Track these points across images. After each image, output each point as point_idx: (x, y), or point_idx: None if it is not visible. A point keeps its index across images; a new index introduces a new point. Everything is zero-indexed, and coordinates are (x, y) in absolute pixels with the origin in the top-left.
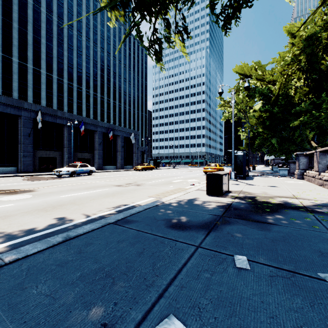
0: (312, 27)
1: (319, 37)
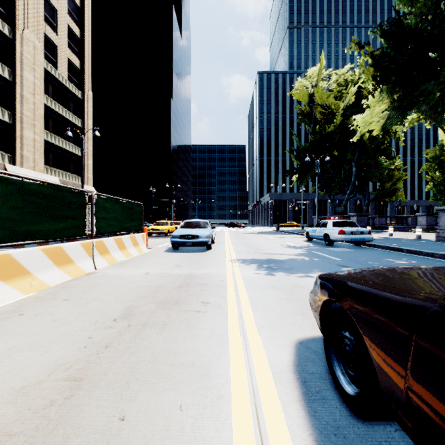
0: (432, 154)
1: (440, 156)
